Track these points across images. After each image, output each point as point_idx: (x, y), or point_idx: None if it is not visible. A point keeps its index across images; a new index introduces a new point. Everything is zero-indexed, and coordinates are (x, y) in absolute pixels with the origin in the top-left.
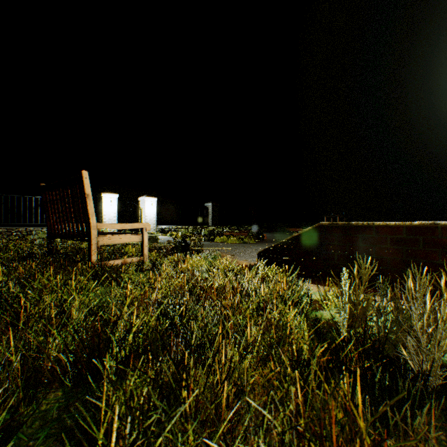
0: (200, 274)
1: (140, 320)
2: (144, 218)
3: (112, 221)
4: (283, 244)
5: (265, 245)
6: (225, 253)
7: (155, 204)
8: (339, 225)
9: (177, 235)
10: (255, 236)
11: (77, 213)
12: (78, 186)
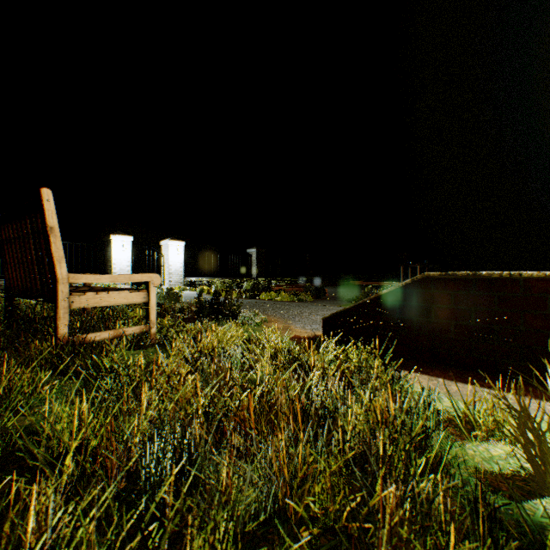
0: (229, 365)
1: (50, 531)
2: (167, 268)
3: (125, 272)
4: (364, 306)
5: (327, 304)
6: (273, 317)
7: (182, 249)
8: (459, 278)
9: (209, 289)
10: (313, 291)
11: (39, 258)
12: (39, 215)
